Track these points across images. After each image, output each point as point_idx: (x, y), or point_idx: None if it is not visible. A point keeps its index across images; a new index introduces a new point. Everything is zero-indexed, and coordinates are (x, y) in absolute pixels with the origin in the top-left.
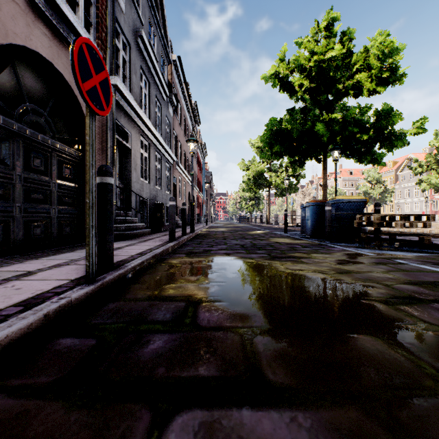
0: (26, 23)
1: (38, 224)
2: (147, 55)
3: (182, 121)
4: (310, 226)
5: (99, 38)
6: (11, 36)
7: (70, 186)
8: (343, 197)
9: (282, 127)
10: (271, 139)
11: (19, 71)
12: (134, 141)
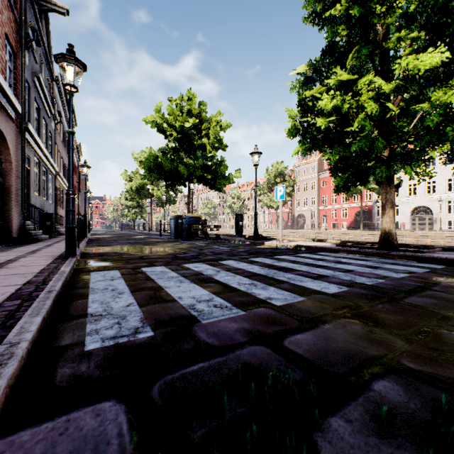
0: None
1: None
2: (40, 87)
3: (61, 129)
4: (174, 231)
5: (16, 95)
6: None
7: None
8: (189, 215)
9: (158, 161)
10: (150, 168)
11: None
12: (32, 163)
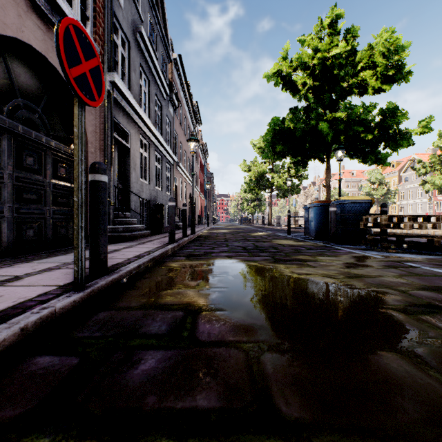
0: (17, 14)
1: (31, 225)
2: (146, 52)
3: (183, 121)
4: (314, 228)
5: (97, 33)
6: (1, 26)
7: (65, 186)
8: (349, 197)
9: (285, 126)
10: (274, 139)
11: (11, 65)
12: (133, 140)
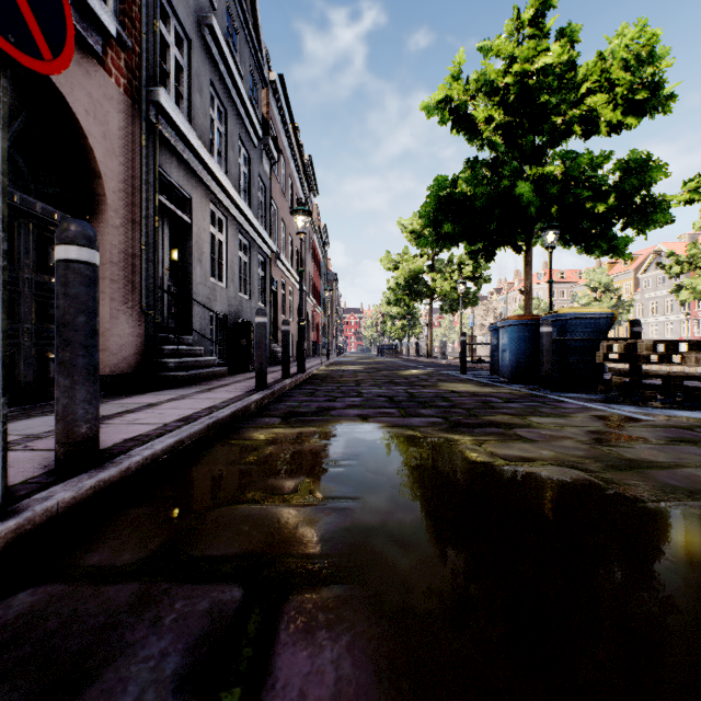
0: None
1: None
2: (222, 62)
3: (287, 187)
4: (509, 362)
5: (126, 14)
6: None
7: None
8: (573, 309)
9: (458, 191)
10: (439, 212)
11: None
12: (197, 211)
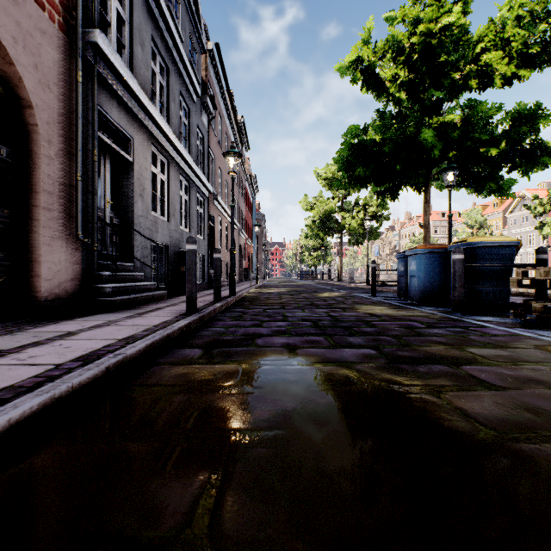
0: None
1: None
2: (163, 23)
3: (223, 140)
4: (417, 286)
5: None
6: None
7: None
8: (482, 238)
9: (368, 138)
10: (351, 157)
11: None
12: (138, 152)
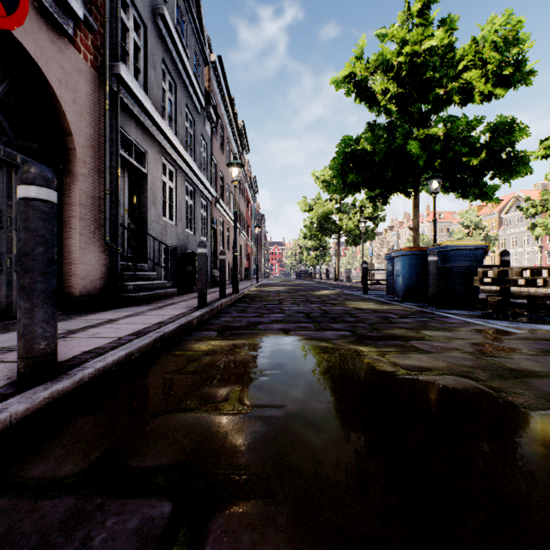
0: None
1: None
2: (172, 45)
3: (225, 145)
4: (401, 285)
5: (93, 3)
6: None
7: None
8: (454, 242)
9: (360, 148)
10: (345, 165)
11: None
12: (151, 164)
